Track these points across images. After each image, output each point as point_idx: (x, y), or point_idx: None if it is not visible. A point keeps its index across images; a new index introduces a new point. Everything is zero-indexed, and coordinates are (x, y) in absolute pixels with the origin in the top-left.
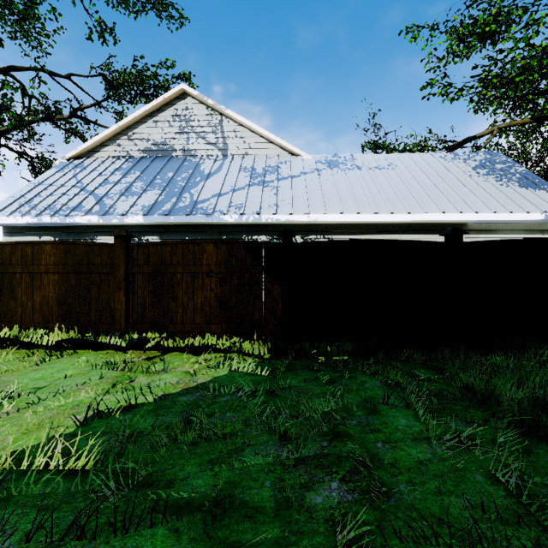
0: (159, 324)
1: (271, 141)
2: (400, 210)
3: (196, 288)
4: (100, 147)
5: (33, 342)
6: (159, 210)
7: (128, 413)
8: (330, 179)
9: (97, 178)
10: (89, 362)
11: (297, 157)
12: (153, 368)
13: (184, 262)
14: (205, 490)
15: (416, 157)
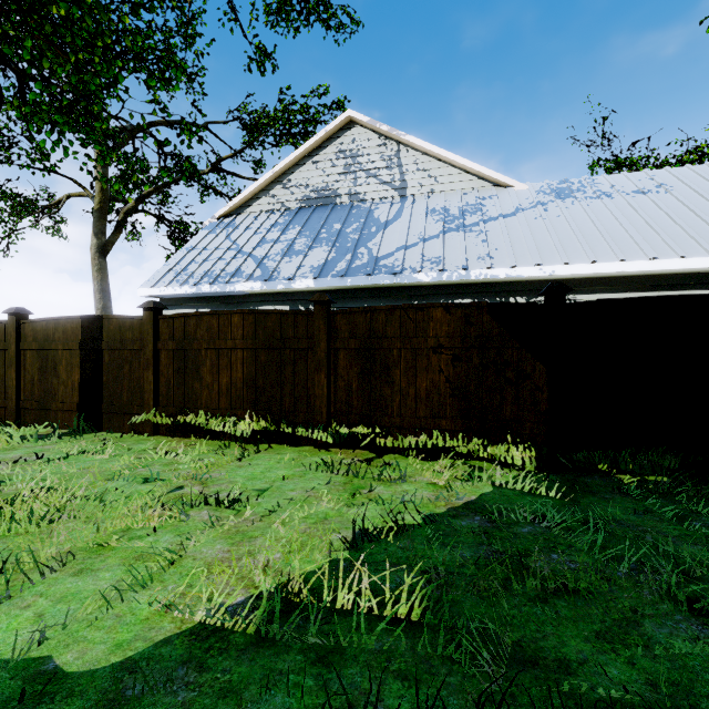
0: (369, 415)
1: (466, 171)
2: (695, 251)
3: (419, 368)
4: (252, 201)
5: (219, 432)
6: (332, 271)
7: (400, 537)
8: (565, 214)
9: (252, 237)
10: (295, 461)
11: (505, 188)
12: (385, 475)
13: (402, 334)
14: (638, 690)
15: (705, 171)
